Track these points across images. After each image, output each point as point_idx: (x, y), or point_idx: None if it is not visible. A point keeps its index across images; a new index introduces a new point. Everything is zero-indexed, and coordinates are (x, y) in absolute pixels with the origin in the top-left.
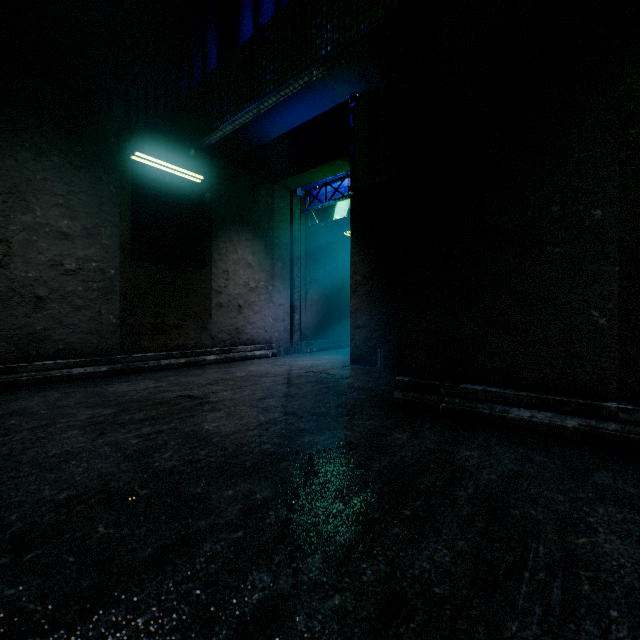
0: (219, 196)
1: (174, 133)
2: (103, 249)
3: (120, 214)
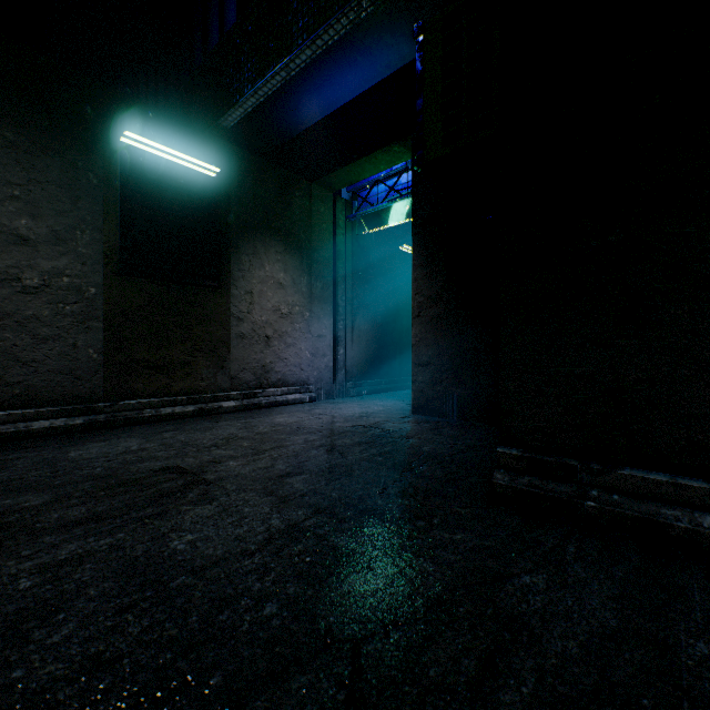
0: (240, 195)
1: (186, 118)
2: (79, 260)
3: (103, 213)
